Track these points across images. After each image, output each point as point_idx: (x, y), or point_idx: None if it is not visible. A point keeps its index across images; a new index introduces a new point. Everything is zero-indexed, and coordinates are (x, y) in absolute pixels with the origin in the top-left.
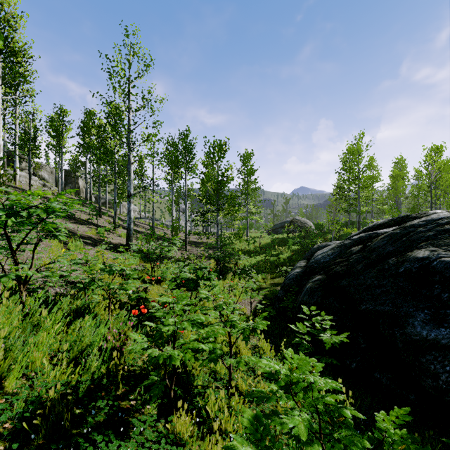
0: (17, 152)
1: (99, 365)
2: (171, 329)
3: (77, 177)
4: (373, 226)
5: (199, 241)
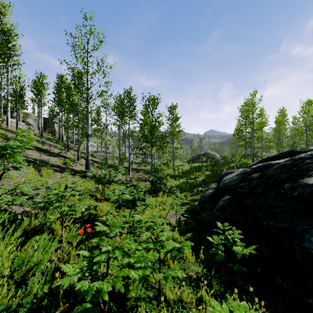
0: (9, 105)
1: (42, 286)
2: (103, 258)
3: (53, 123)
4: (267, 158)
5: (139, 168)
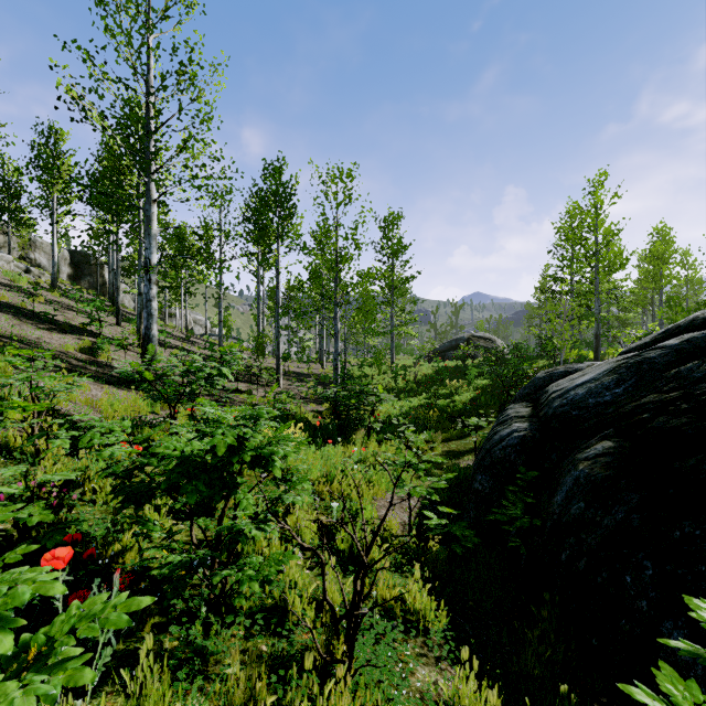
0: None
1: None
2: None
3: (102, 265)
4: (692, 321)
5: (306, 372)
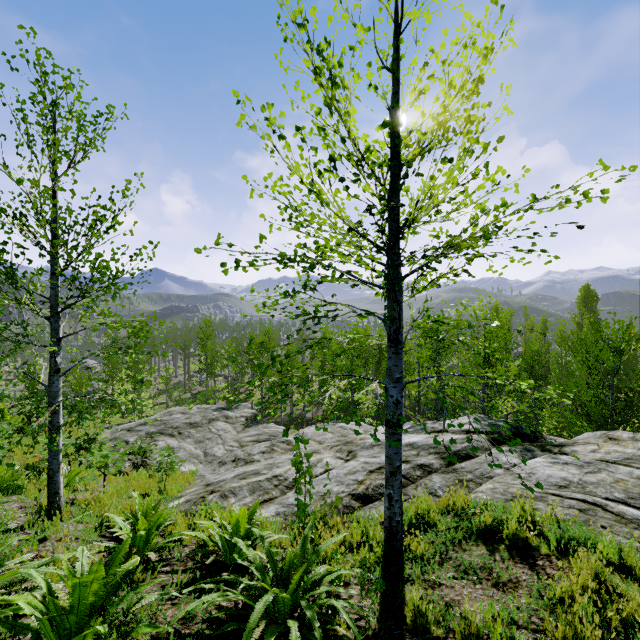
0: None
1: None
2: None
3: None
4: None
5: None
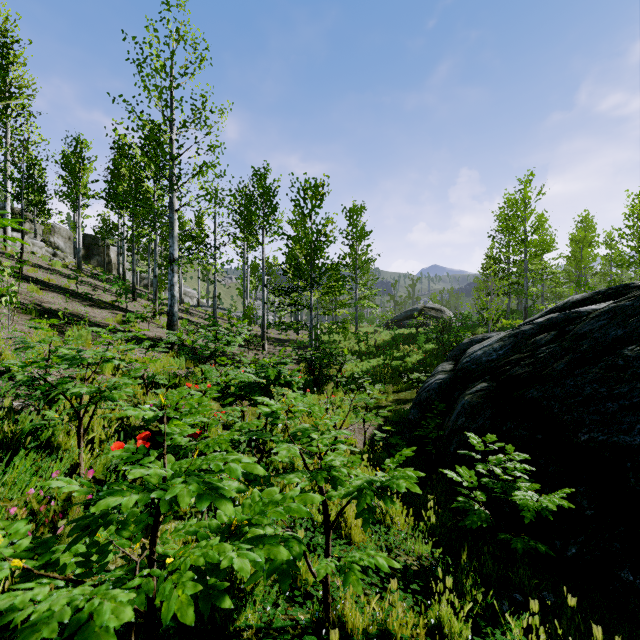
0: (8, 202)
1: None
2: (126, 505)
3: (108, 246)
4: (565, 304)
5: (284, 338)
